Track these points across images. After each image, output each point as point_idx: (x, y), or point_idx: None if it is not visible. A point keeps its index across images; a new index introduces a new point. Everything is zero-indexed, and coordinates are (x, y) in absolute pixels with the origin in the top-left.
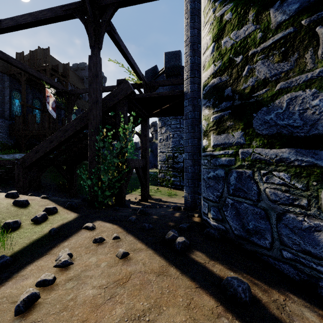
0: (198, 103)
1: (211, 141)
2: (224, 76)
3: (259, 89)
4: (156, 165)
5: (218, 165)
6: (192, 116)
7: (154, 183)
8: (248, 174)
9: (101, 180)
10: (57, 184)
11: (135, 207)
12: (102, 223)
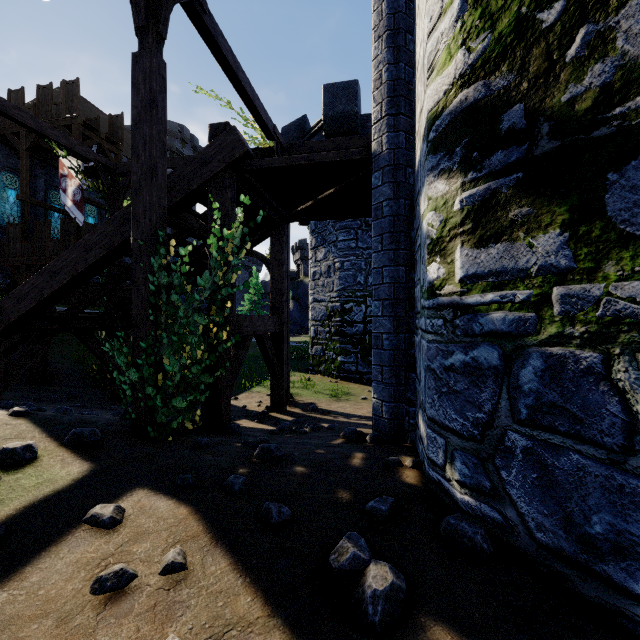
0: (406, 179)
1: (457, 266)
2: (499, 75)
3: (630, 91)
4: (306, 327)
5: (480, 333)
6: (392, 210)
7: (300, 366)
8: (587, 365)
9: (164, 369)
10: (86, 371)
11: (254, 428)
12: (148, 498)
